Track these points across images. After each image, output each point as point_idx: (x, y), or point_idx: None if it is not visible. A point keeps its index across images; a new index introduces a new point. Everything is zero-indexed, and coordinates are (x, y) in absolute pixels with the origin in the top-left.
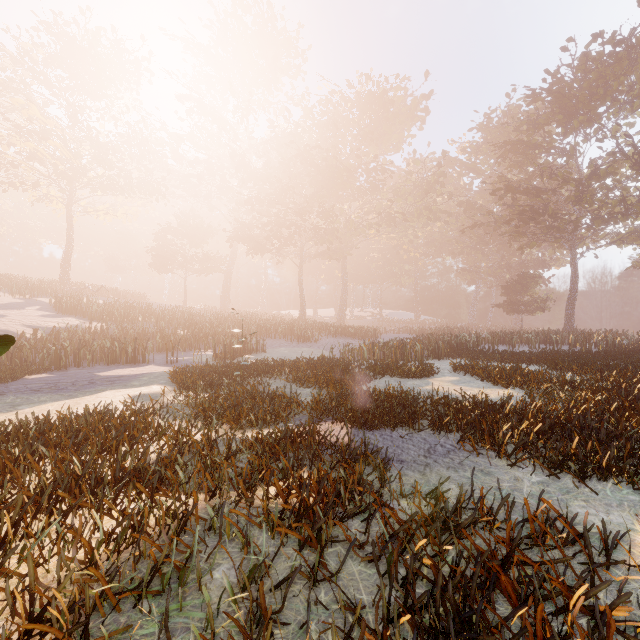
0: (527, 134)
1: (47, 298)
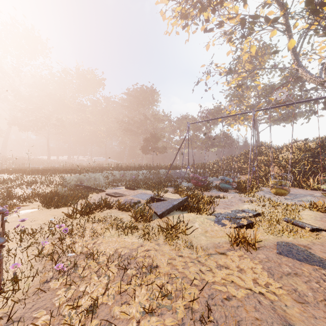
0: (130, 104)
1: None
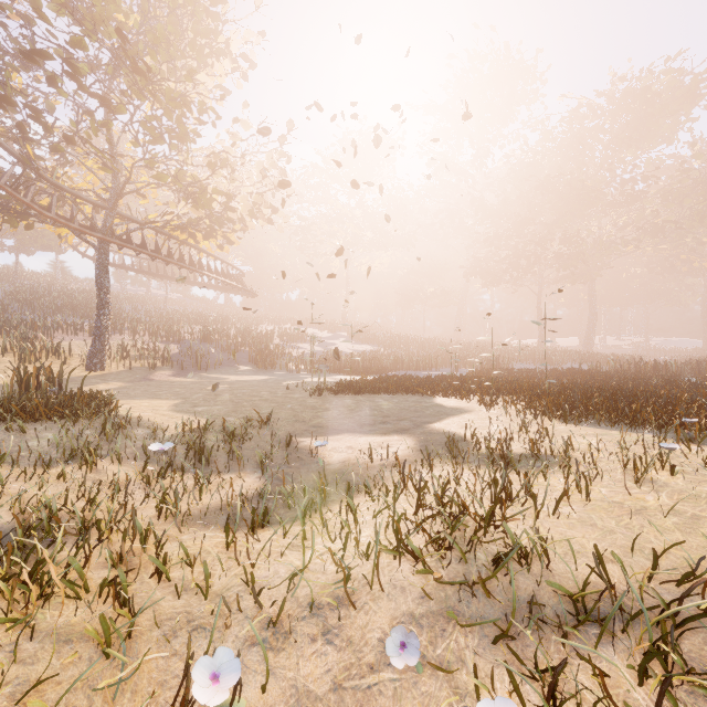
0: None
1: (342, 332)
